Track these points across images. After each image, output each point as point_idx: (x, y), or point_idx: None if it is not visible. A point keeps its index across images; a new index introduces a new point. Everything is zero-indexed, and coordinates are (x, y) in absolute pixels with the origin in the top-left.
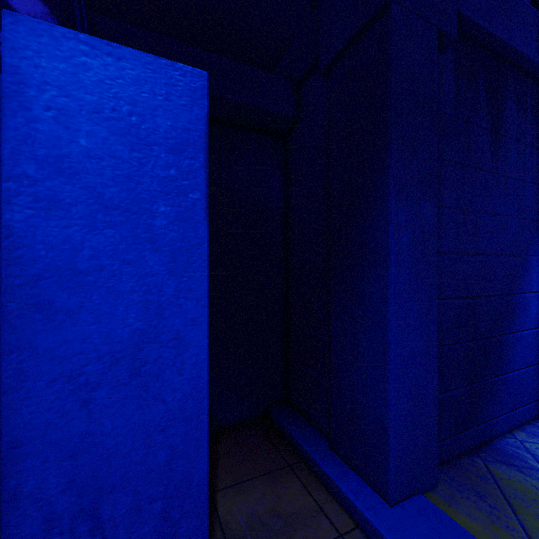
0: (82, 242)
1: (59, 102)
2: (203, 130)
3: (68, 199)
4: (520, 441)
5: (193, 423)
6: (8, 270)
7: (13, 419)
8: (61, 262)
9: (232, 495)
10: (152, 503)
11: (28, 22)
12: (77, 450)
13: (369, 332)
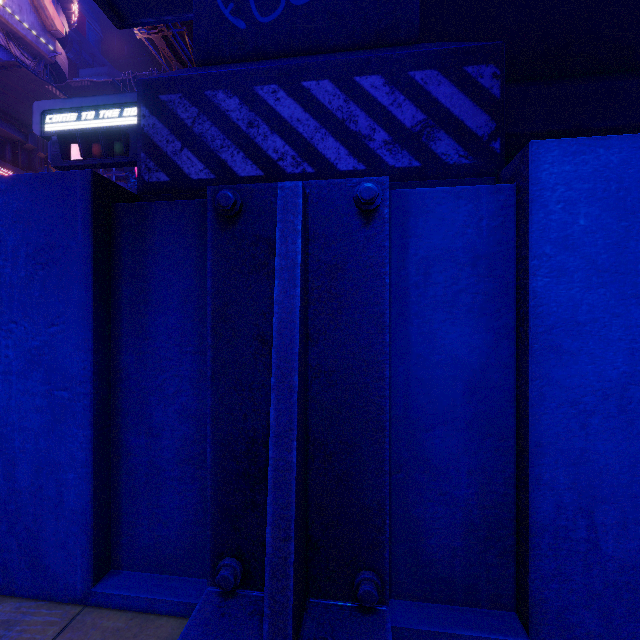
0: (581, 300)
1: (565, 196)
2: None
3: (571, 267)
4: None
5: None
6: (534, 322)
7: (536, 426)
8: (566, 316)
9: None
10: (637, 525)
11: (545, 144)
12: (577, 460)
13: None
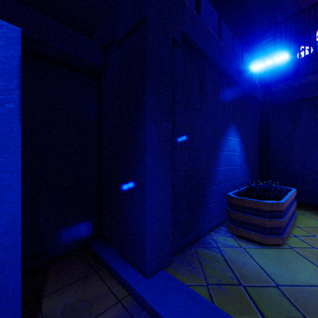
0: None
1: None
2: (17, 65)
3: None
4: (211, 236)
5: (8, 251)
6: None
7: None
8: None
9: (54, 297)
10: None
11: None
12: None
13: (138, 189)
